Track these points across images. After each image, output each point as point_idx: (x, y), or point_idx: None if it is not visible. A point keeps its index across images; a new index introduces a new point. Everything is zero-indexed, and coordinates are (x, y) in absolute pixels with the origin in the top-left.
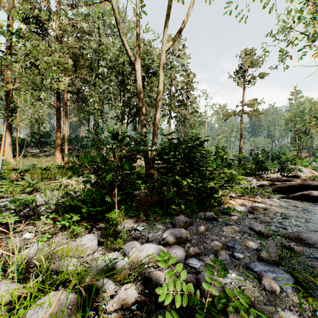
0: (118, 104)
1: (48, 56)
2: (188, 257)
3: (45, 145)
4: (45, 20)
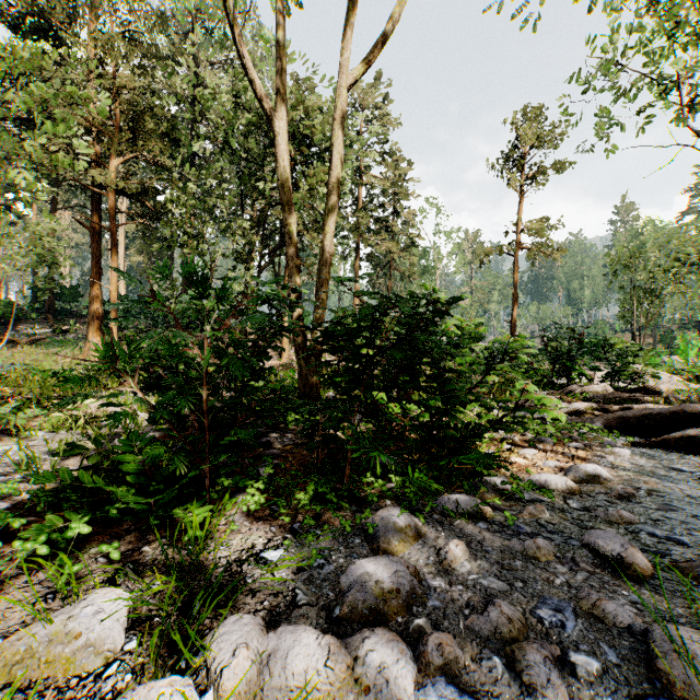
0: (237, 223)
1: (43, 83)
2: (424, 675)
3: (67, 317)
4: (64, 21)
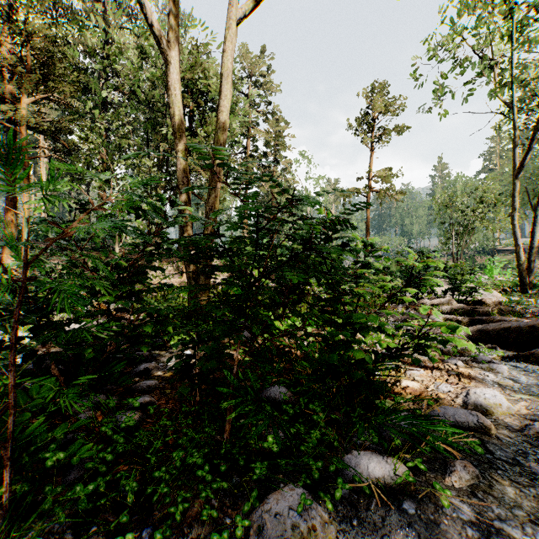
0: (143, 161)
1: None
2: None
3: None
4: None
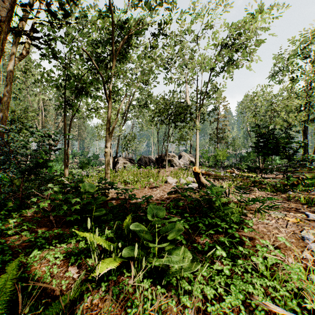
0: None
1: None
2: None
3: None
4: None
